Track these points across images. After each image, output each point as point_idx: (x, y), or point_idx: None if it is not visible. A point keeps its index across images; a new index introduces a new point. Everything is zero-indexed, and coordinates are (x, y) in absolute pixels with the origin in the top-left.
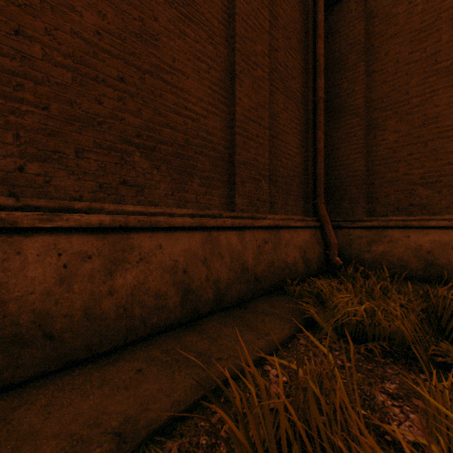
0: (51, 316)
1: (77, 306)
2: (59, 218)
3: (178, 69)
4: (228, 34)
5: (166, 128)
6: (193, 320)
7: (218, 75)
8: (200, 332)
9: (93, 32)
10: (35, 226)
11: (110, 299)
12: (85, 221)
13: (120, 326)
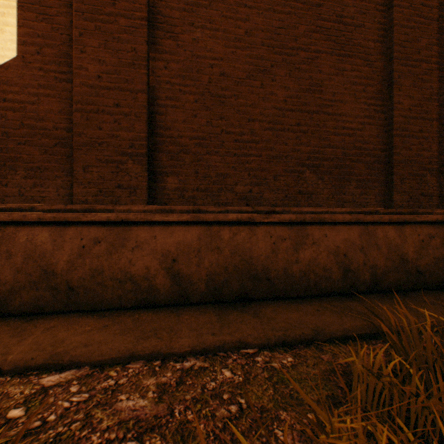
0: (269, 269)
1: (280, 266)
2: (270, 217)
3: (337, 100)
4: (385, 47)
5: (327, 148)
6: (351, 293)
7: (373, 89)
8: (358, 301)
9: (281, 102)
10: (260, 221)
11: (296, 265)
12: (282, 218)
13: (301, 284)
